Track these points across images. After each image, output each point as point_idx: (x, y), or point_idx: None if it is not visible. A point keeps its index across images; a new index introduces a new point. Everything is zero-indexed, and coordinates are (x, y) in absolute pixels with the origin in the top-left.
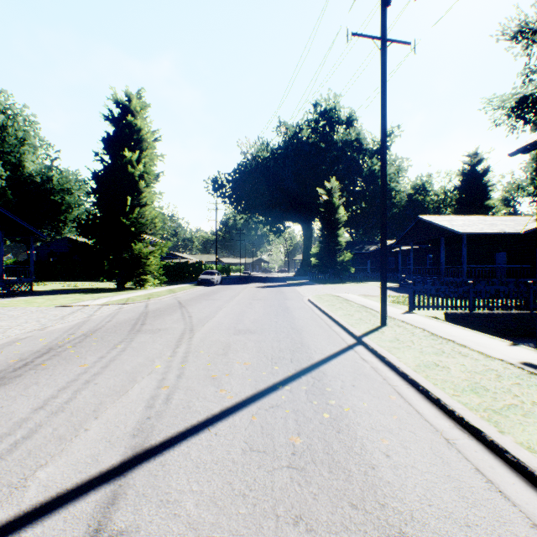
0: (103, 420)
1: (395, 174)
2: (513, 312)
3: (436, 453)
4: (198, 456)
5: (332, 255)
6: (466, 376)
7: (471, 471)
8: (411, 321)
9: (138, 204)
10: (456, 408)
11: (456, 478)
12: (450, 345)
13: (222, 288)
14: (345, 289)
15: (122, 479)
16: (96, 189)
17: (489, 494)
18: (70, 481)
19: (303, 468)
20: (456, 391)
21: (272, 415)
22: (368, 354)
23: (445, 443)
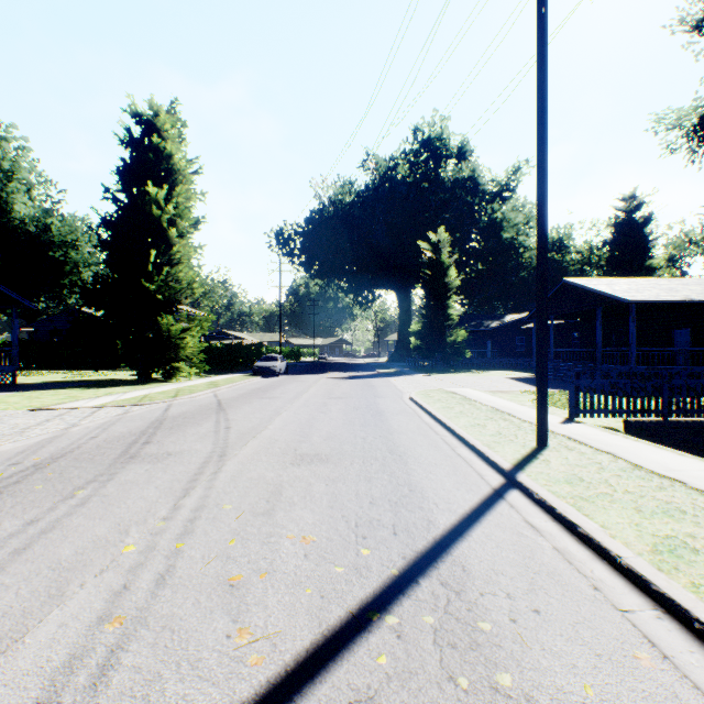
0: None
1: (524, 225)
2: None
3: None
4: None
5: (440, 334)
6: None
7: None
8: (584, 438)
9: (168, 261)
10: None
11: None
12: (683, 492)
13: (287, 379)
14: (460, 381)
15: None
16: (107, 239)
17: None
18: None
19: None
20: None
21: None
22: (537, 512)
23: None
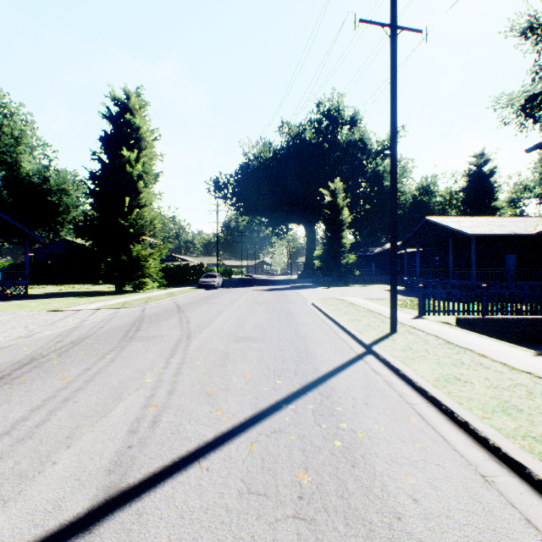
0: (76, 450)
1: (400, 175)
2: (528, 317)
3: (474, 496)
4: (184, 500)
5: (336, 257)
6: (494, 393)
7: (521, 523)
8: (423, 327)
9: (137, 205)
10: (489, 434)
11: (505, 534)
12: (468, 355)
13: (223, 291)
14: (349, 292)
15: (86, 536)
16: (93, 189)
17: None
18: (20, 539)
19: (312, 519)
20: (486, 412)
21: (274, 443)
22: (380, 365)
23: (483, 482)
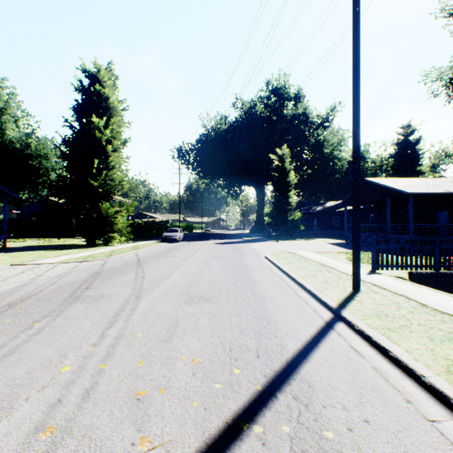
0: None
1: (338, 144)
2: None
3: None
4: None
5: (284, 214)
6: None
7: None
8: (384, 285)
9: (106, 167)
10: None
11: None
12: None
13: (184, 244)
14: (297, 245)
15: None
16: (66, 152)
17: None
18: None
19: None
20: None
21: None
22: (358, 339)
23: None
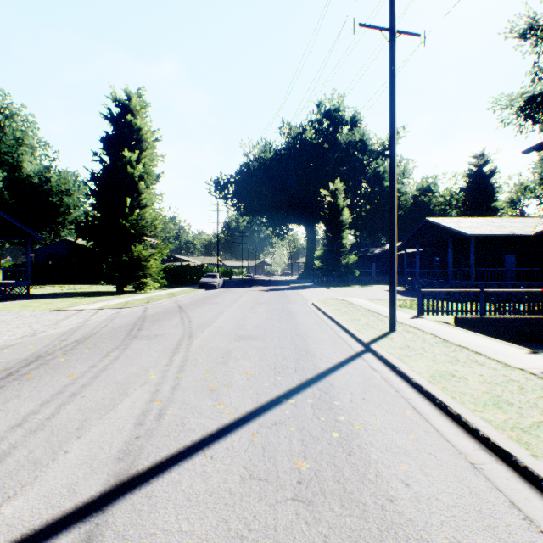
0: (86, 440)
1: (400, 176)
2: (525, 317)
3: (462, 481)
4: (190, 485)
5: (336, 258)
6: (487, 388)
7: (505, 504)
8: (421, 327)
9: (138, 205)
10: (479, 426)
11: (489, 514)
12: (464, 352)
13: (224, 291)
14: (350, 292)
15: (100, 516)
16: (94, 190)
17: (530, 536)
18: (39, 518)
19: (310, 501)
20: (478, 406)
21: (275, 434)
22: (378, 362)
23: (471, 468)
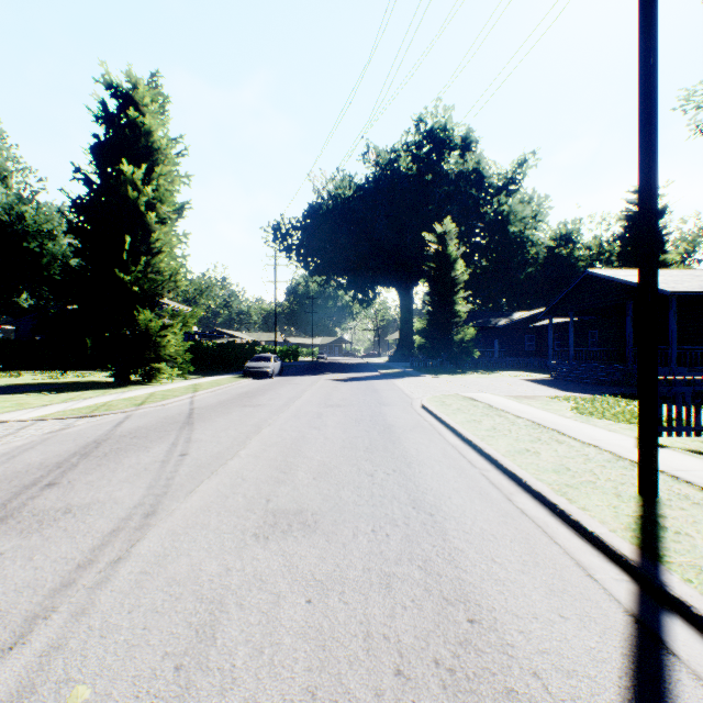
0: None
1: (532, 218)
2: None
3: None
4: None
5: (446, 332)
6: None
7: None
8: (699, 479)
9: (148, 250)
10: None
11: None
12: None
13: (280, 381)
14: (472, 383)
15: None
16: (77, 224)
17: None
18: None
19: None
20: None
21: None
22: None
23: None
